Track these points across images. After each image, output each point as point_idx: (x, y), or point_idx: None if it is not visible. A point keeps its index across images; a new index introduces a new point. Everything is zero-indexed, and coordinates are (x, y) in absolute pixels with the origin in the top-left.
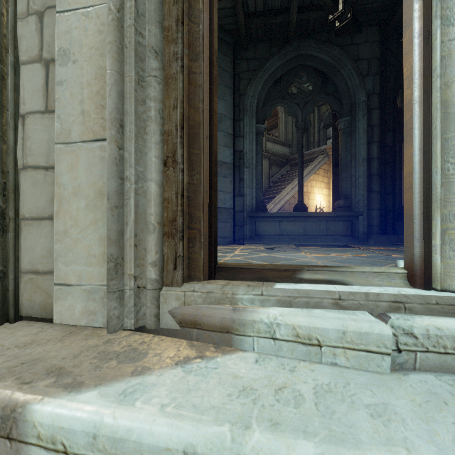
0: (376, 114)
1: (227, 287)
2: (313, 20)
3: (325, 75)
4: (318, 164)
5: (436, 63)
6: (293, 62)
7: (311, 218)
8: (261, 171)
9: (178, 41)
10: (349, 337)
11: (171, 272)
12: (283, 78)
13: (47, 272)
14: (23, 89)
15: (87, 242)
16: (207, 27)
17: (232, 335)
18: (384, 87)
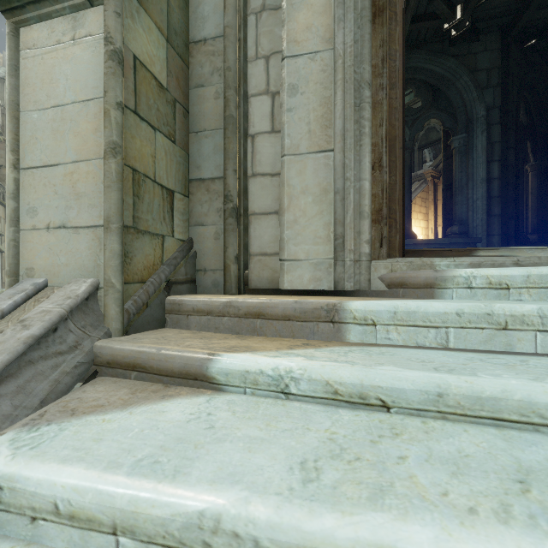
0: (497, 129)
1: (424, 259)
2: (425, 29)
3: (437, 88)
4: (414, 192)
5: None
6: None
7: (421, 246)
8: None
9: (384, 75)
10: (532, 279)
11: (378, 249)
12: None
13: (273, 254)
14: (252, 116)
15: (313, 228)
16: (401, 63)
17: (434, 289)
18: (505, 99)
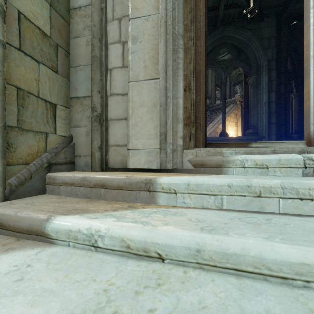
0: (274, 73)
1: (216, 148)
2: (233, 13)
3: (240, 48)
4: (230, 110)
5: None
6: (219, 41)
7: (230, 141)
8: None
9: (192, 31)
10: (282, 162)
11: (188, 142)
12: (212, 51)
13: (123, 145)
14: (110, 56)
15: (147, 128)
16: (204, 23)
17: (222, 168)
18: (279, 55)
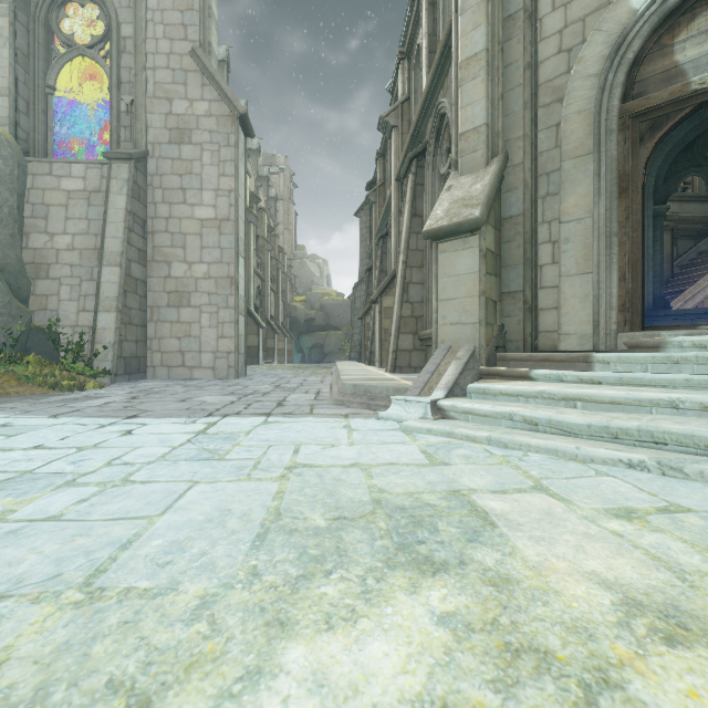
0: None
1: (654, 332)
2: None
3: None
4: None
5: None
6: None
7: None
8: (662, 261)
9: (627, 227)
10: None
11: (623, 327)
12: (697, 142)
13: (553, 331)
14: (540, 255)
15: (579, 316)
16: (641, 215)
17: (658, 349)
18: None
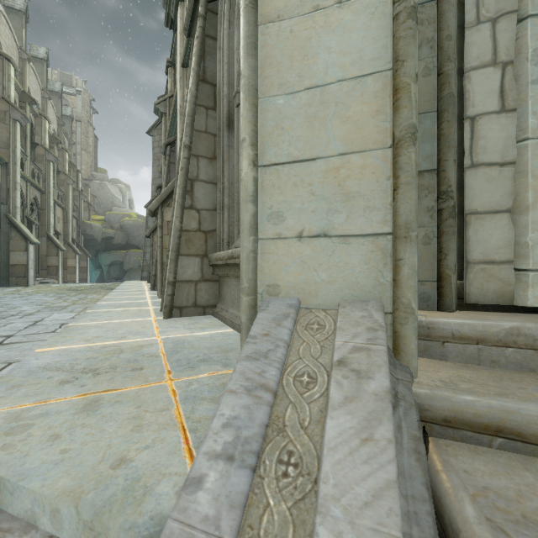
0: None
1: None
2: None
3: None
4: None
5: None
6: None
7: None
8: None
9: None
10: None
11: None
12: None
13: (504, 262)
14: (472, 93)
15: None
16: None
17: None
18: None
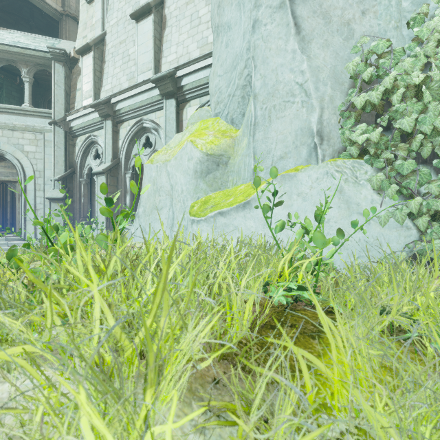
0: None
1: None
2: None
3: None
4: None
5: (17, 213)
6: None
7: None
8: None
9: None
10: (2, 239)
11: None
12: None
13: None
14: None
15: None
16: None
17: None
18: None
